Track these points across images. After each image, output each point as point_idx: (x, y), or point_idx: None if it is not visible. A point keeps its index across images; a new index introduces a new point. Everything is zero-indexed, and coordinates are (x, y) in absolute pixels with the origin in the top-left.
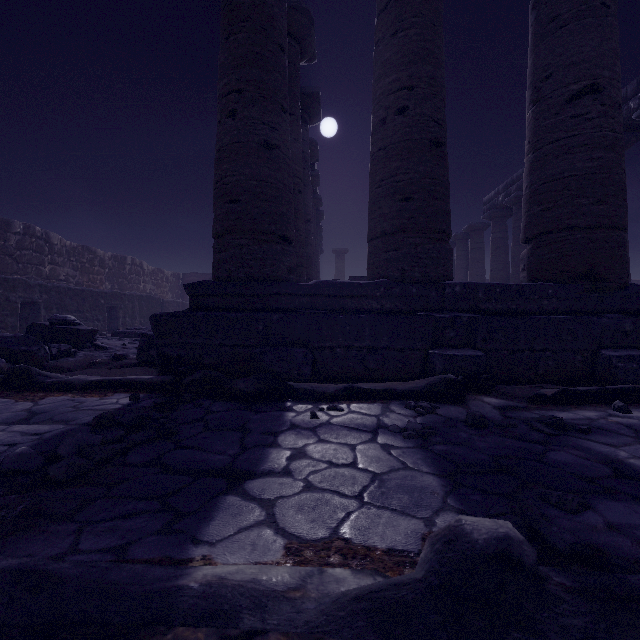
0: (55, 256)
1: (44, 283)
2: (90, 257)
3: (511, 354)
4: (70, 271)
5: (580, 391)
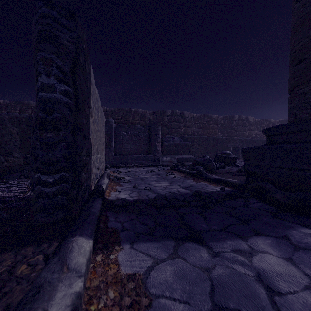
0: (250, 126)
1: (240, 138)
2: (267, 124)
3: None
4: (257, 132)
5: None
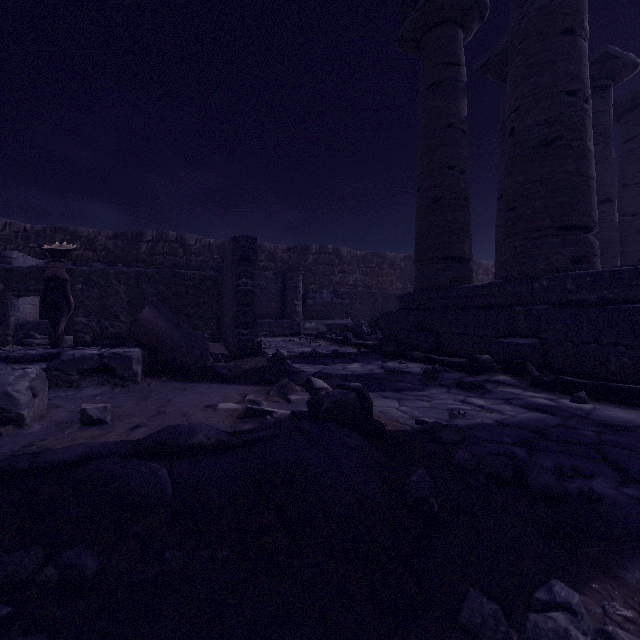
0: None
1: None
2: (475, 268)
3: (577, 346)
4: None
5: (570, 381)
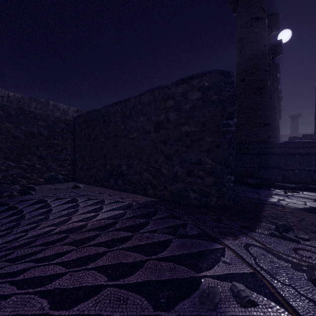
0: None
1: None
2: None
3: None
4: None
5: None
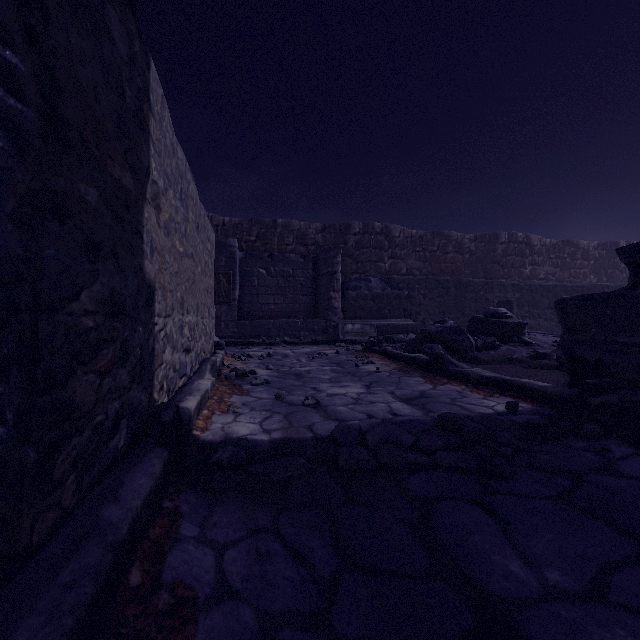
0: (534, 257)
1: (516, 283)
2: (571, 251)
3: None
4: (549, 269)
5: None
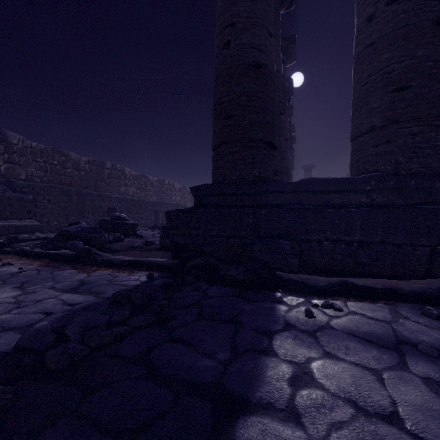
0: (127, 181)
1: (119, 196)
2: (145, 181)
3: None
4: (135, 190)
5: None
